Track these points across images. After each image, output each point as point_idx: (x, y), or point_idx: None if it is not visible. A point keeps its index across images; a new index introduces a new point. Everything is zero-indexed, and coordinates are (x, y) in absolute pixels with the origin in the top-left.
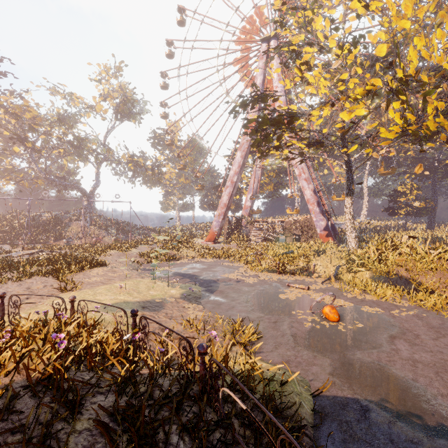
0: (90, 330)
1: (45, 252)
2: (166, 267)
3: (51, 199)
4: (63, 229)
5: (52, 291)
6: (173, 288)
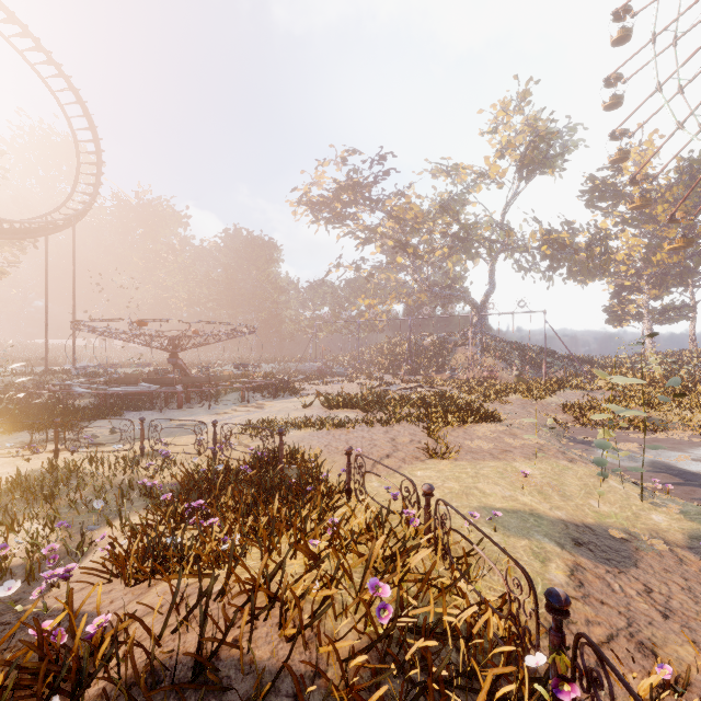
0: (452, 575)
1: (424, 387)
2: (626, 442)
3: (432, 316)
4: (446, 358)
5: (418, 452)
6: (658, 509)
